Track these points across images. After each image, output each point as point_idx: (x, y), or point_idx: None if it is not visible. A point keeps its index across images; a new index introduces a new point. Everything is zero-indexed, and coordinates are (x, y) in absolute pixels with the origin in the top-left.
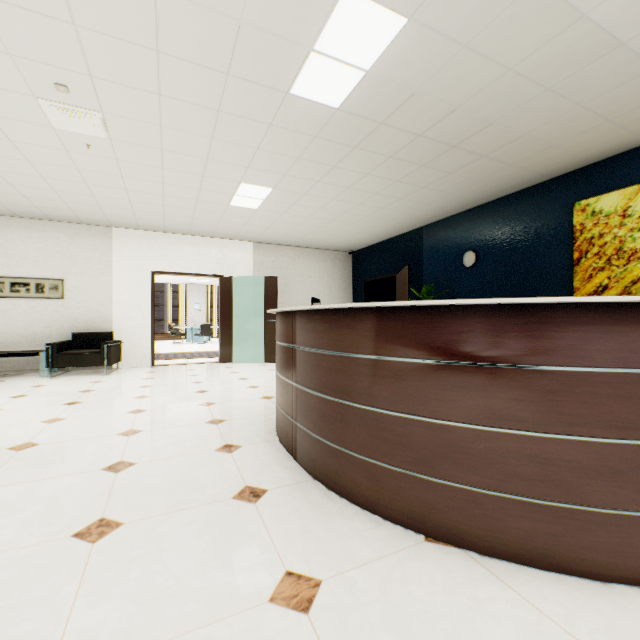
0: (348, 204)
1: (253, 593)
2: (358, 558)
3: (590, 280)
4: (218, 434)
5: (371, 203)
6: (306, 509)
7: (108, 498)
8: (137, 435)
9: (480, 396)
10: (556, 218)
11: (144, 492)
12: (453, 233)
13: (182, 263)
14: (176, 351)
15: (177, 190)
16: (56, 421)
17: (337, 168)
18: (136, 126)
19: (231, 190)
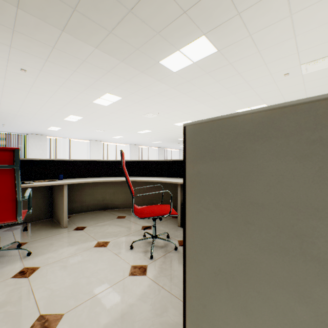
0: None
1: None
2: None
3: None
4: None
5: None
6: None
7: None
8: None
9: None
10: None
11: None
12: None
13: None
14: None
15: None
16: None
17: None
18: (307, 56)
19: None
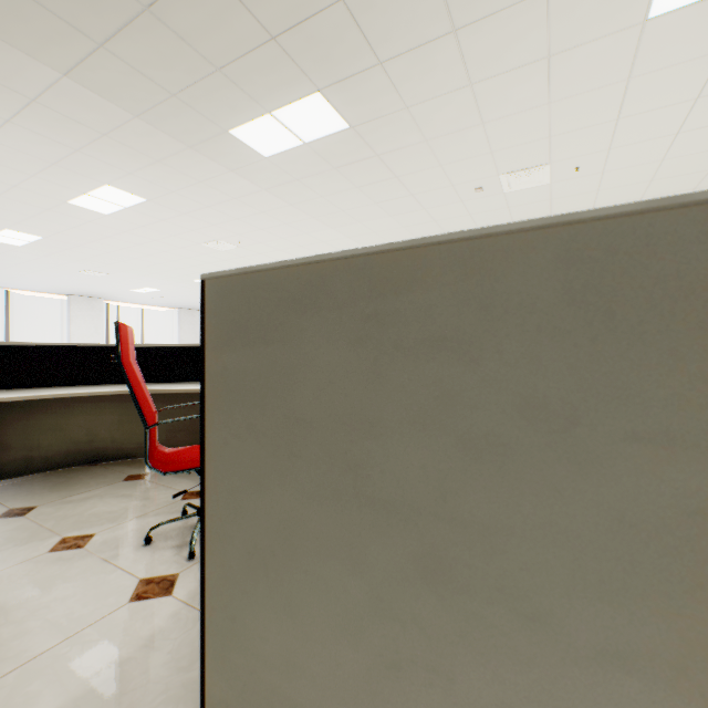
0: None
1: None
2: None
3: None
4: None
5: None
6: None
7: None
8: None
9: None
10: None
11: None
12: None
13: None
14: None
15: None
16: None
17: None
18: (506, 160)
19: None
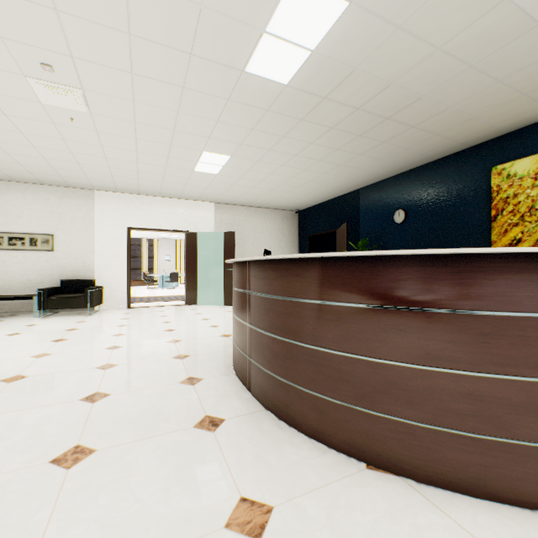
0: (295, 169)
1: (210, 519)
2: (306, 485)
3: (505, 234)
4: (183, 368)
5: (315, 169)
6: (259, 437)
7: (84, 426)
8: (112, 369)
9: (417, 338)
10: (475, 181)
11: (116, 421)
12: (385, 194)
13: (154, 220)
14: (149, 295)
15: (149, 158)
16: (44, 356)
17: (286, 138)
18: (112, 101)
19: (195, 158)
